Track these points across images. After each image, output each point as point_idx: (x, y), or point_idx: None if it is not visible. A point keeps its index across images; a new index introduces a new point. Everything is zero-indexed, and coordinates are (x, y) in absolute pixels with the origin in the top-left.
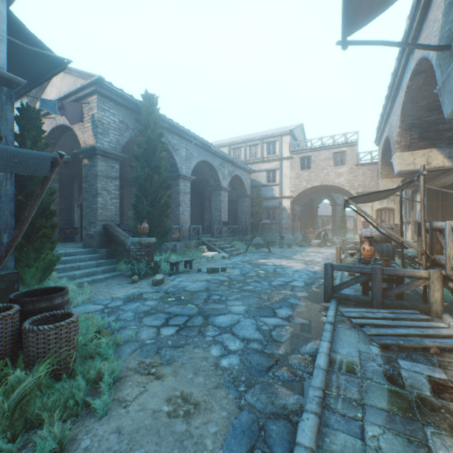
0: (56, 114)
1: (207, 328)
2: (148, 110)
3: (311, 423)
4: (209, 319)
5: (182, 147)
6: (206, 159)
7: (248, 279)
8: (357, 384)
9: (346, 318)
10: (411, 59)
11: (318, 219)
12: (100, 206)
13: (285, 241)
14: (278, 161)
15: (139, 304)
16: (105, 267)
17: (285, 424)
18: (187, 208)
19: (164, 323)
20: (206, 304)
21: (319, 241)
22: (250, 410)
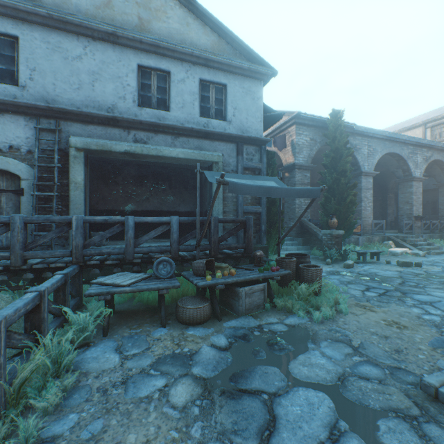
0: (271, 147)
1: (405, 298)
2: (334, 125)
3: None
4: (407, 295)
5: (364, 145)
6: (391, 151)
7: None
8: None
9: None
10: None
11: None
12: (297, 206)
13: None
14: None
15: (339, 276)
16: (302, 251)
17: None
18: (369, 203)
19: (365, 289)
20: (401, 285)
21: None
22: None
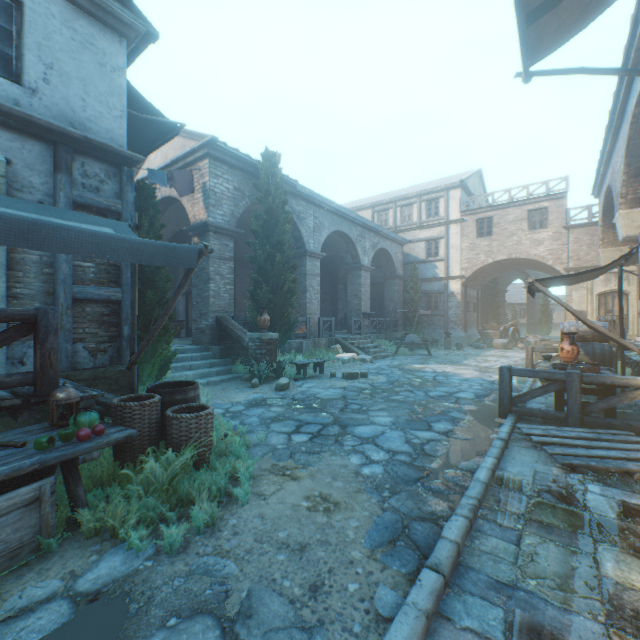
0: (165, 186)
1: (344, 437)
2: (268, 173)
3: (459, 524)
4: (348, 429)
5: (310, 215)
6: (340, 229)
7: (397, 387)
8: (523, 501)
9: (526, 436)
10: (637, 78)
11: (506, 309)
12: (213, 294)
13: (453, 341)
14: (443, 226)
15: (264, 409)
16: (219, 368)
17: (432, 526)
18: (316, 295)
19: (295, 430)
20: (343, 413)
21: (505, 341)
22: (394, 511)
